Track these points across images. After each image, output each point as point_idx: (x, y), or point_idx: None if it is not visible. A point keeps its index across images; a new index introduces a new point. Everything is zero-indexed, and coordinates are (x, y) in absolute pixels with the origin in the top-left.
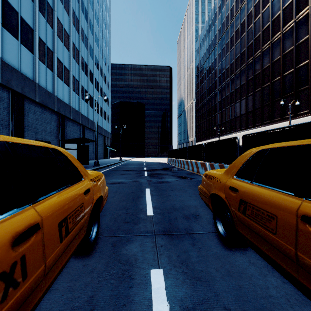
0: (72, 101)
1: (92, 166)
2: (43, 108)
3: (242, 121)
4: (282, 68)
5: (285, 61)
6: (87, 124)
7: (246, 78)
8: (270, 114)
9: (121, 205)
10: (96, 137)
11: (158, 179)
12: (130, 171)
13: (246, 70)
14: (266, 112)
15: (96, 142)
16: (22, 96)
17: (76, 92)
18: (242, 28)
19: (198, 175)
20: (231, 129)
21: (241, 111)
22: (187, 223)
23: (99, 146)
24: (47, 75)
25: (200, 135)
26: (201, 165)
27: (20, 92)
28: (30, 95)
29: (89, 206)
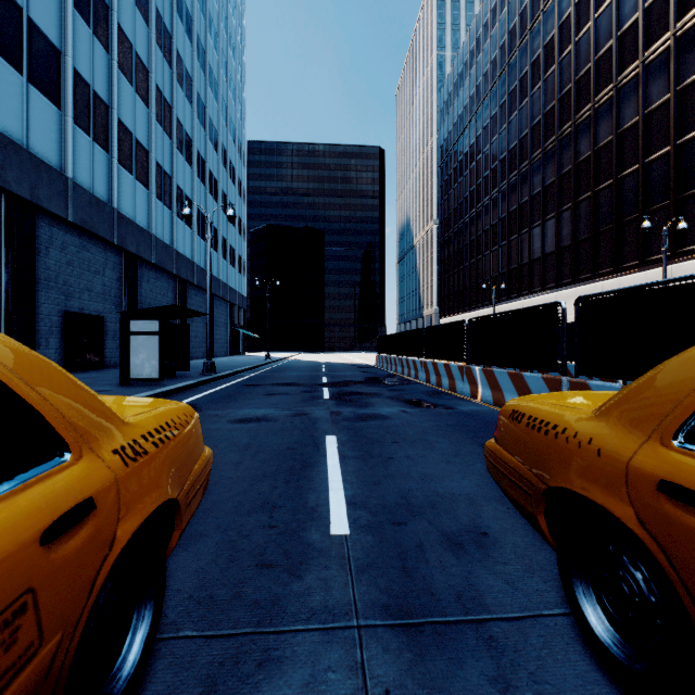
0: (154, 223)
1: (198, 374)
2: (84, 238)
3: (548, 270)
4: (643, 146)
5: (649, 130)
6: (192, 276)
7: (557, 170)
8: (615, 252)
9: (257, 495)
10: (210, 306)
11: (356, 407)
12: (288, 386)
13: (557, 151)
14: (604, 248)
15: (210, 316)
16: (32, 207)
17: (165, 201)
18: (547, 57)
19: (453, 396)
20: (520, 287)
21: (544, 246)
22: (459, 571)
23: (219, 326)
24: (95, 160)
25: (450, 301)
26: (462, 374)
27: (26, 197)
28: (53, 207)
29: (78, 585)
